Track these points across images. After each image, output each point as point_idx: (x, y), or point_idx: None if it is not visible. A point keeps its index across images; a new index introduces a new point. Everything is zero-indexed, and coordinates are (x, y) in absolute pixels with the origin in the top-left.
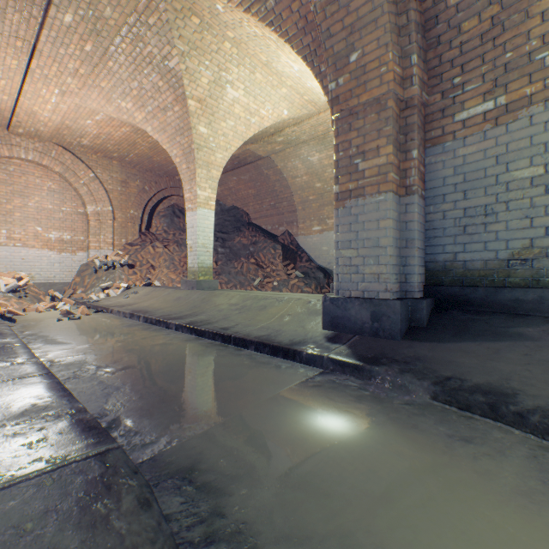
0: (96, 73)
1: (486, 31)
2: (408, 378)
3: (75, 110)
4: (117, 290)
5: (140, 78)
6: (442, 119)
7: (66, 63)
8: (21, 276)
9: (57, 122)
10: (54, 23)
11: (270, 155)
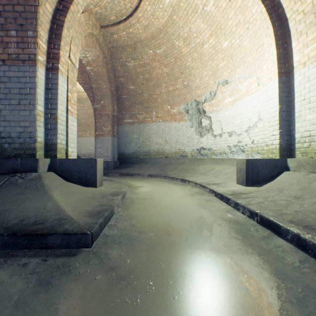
0: None
1: (129, 106)
2: (115, 173)
3: None
4: None
5: None
6: (121, 120)
7: None
8: None
9: None
10: None
11: None
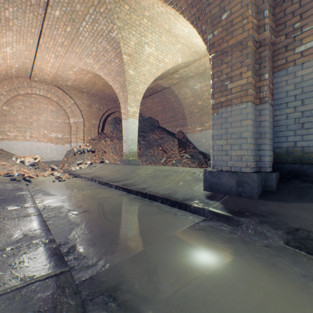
0: (73, 44)
1: None
2: (266, 228)
3: (63, 66)
4: (85, 165)
5: (96, 45)
6: (285, 52)
7: (57, 39)
8: (36, 157)
9: (54, 73)
10: (50, 17)
11: (171, 86)
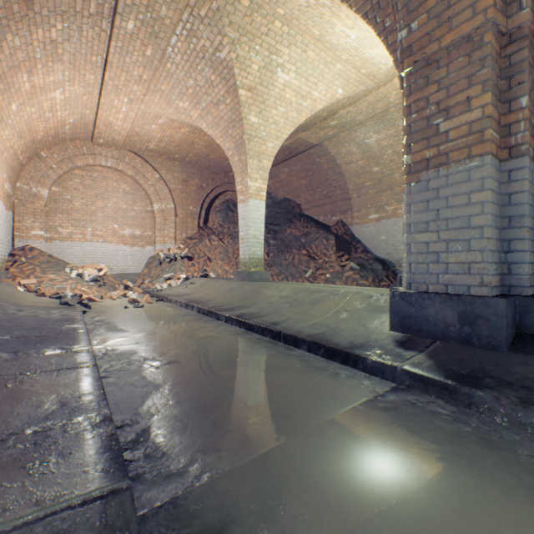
0: (157, 77)
1: None
2: None
3: (141, 116)
4: (178, 280)
5: (194, 75)
6: None
7: (131, 71)
8: (101, 268)
9: (128, 129)
10: (119, 33)
11: (322, 142)
